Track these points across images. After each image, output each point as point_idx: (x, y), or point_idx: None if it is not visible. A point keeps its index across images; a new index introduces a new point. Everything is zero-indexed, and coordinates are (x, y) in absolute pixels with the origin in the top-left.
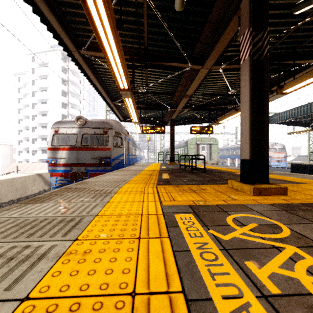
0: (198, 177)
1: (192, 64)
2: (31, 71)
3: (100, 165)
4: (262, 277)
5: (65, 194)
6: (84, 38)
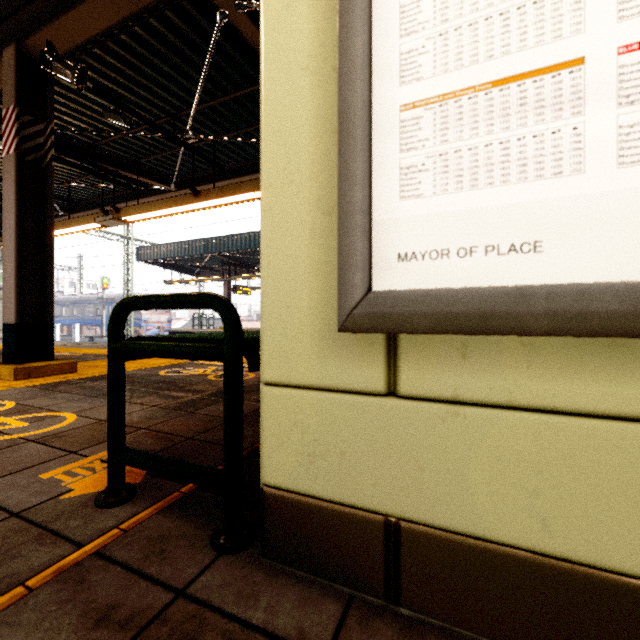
0: None
1: None
2: None
3: None
4: None
5: None
6: None
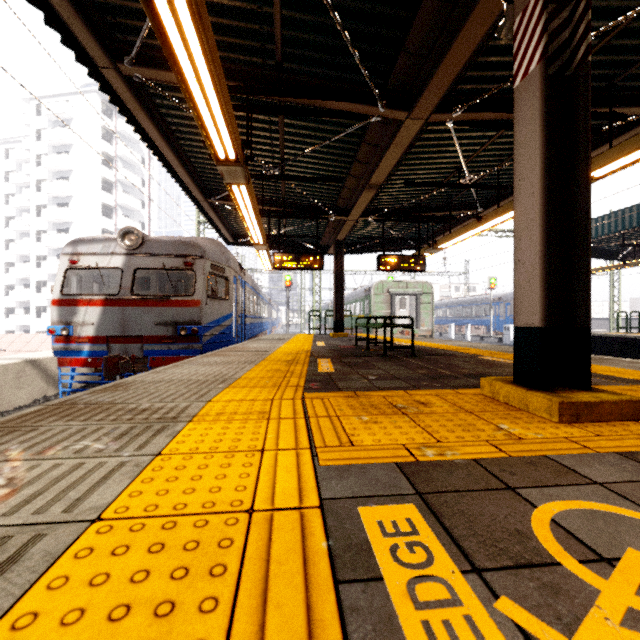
0: (402, 369)
1: (386, 106)
2: (33, 136)
3: (177, 340)
4: None
5: (45, 425)
6: (129, 35)
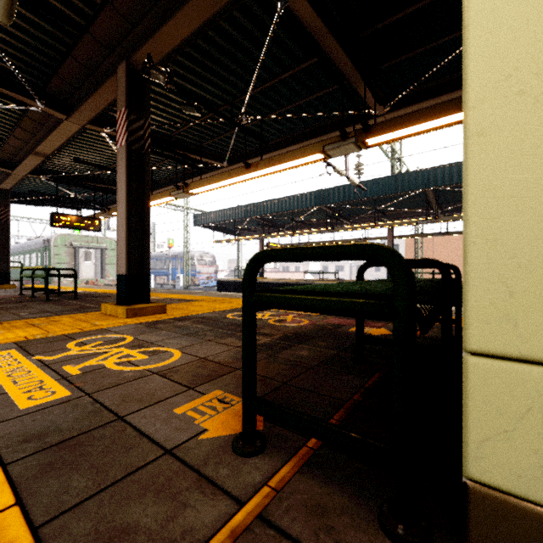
0: (57, 307)
1: (45, 105)
2: None
3: None
4: (72, 370)
5: None
6: None
